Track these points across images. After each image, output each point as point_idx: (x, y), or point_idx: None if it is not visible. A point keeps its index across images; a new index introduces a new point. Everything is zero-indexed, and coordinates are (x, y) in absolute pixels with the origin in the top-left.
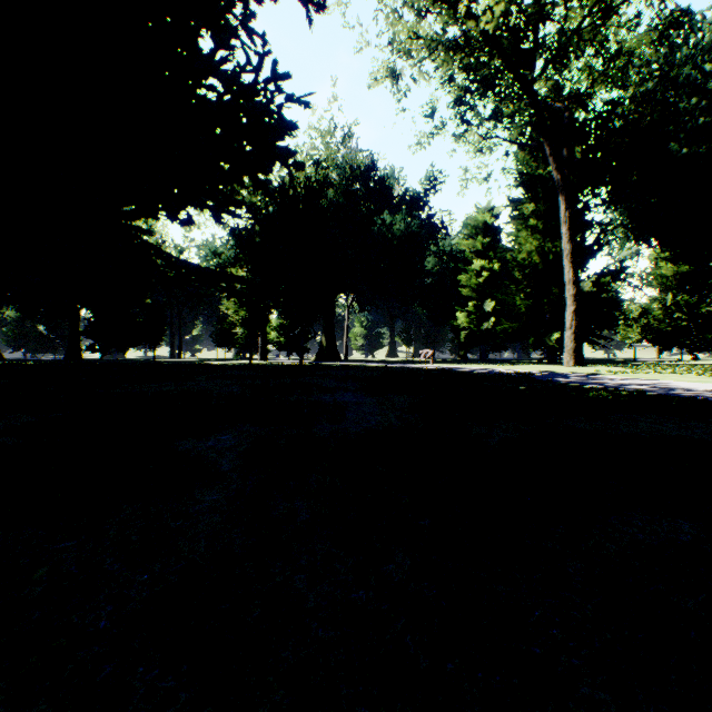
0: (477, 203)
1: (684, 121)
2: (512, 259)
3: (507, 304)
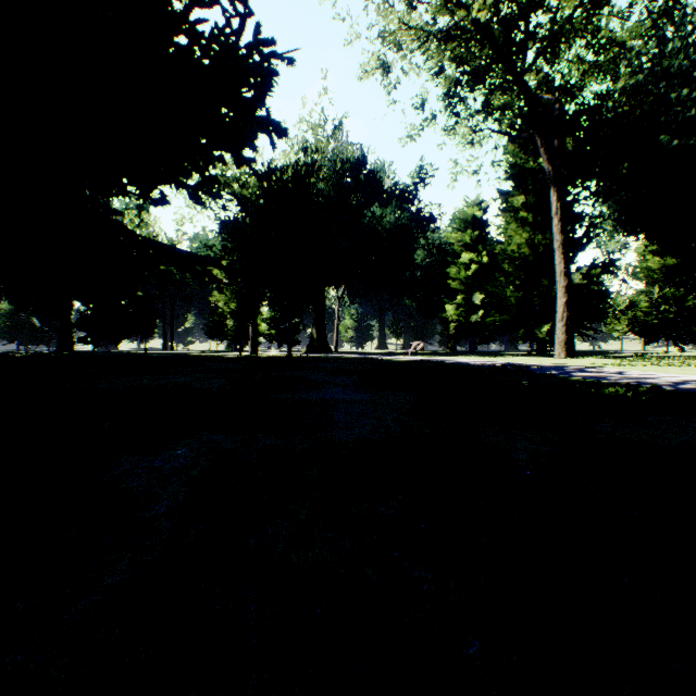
0: (466, 196)
1: (676, 112)
2: (502, 252)
3: (497, 296)
